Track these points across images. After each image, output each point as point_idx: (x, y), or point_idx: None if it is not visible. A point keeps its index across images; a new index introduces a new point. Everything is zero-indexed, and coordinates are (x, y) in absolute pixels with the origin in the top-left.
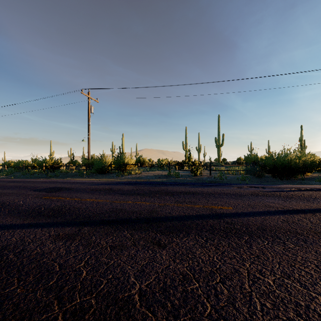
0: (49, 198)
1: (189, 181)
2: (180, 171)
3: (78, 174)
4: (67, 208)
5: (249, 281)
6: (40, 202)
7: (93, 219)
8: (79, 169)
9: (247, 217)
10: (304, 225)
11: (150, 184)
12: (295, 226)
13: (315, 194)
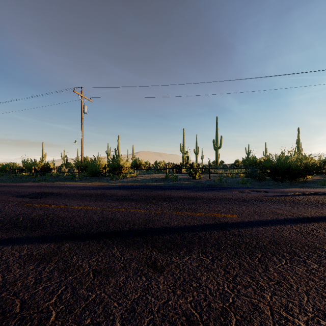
0: (32, 205)
1: (187, 184)
2: (178, 174)
3: (70, 177)
4: (50, 218)
5: (275, 325)
6: (20, 211)
7: (78, 232)
8: (71, 172)
9: (255, 227)
10: (322, 238)
11: (146, 189)
12: (312, 239)
13: (321, 199)
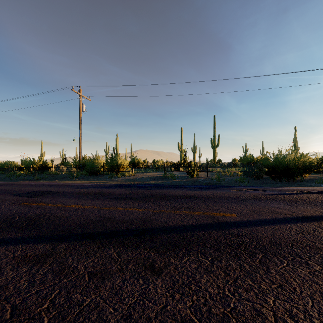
0: (29, 204)
1: (185, 183)
2: (176, 173)
3: (68, 176)
4: (47, 217)
5: None
6: (16, 210)
7: (74, 232)
8: (70, 171)
9: (255, 227)
10: (322, 237)
11: (144, 187)
12: (313, 239)
13: (320, 197)
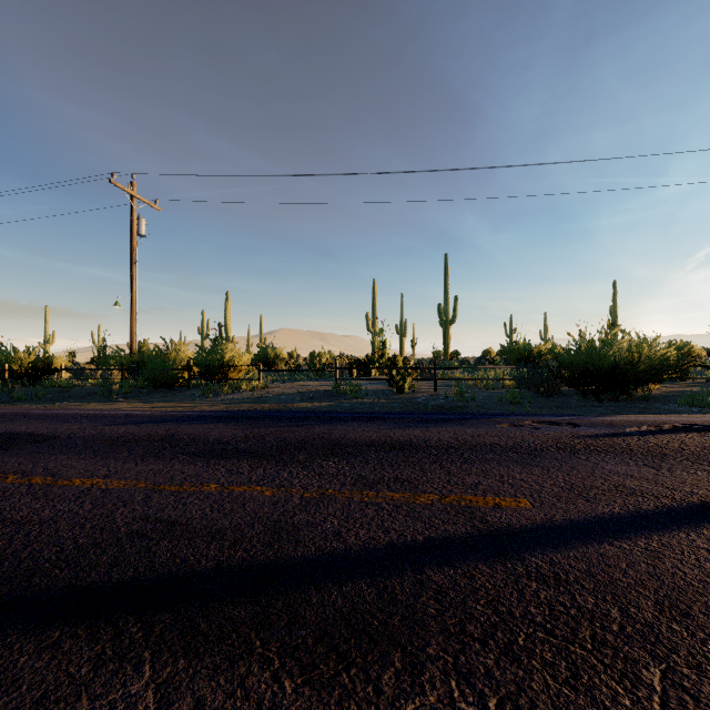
0: None
1: (386, 407)
2: (363, 382)
3: (99, 391)
4: None
5: None
6: None
7: (40, 588)
8: (105, 379)
9: (594, 544)
10: None
11: (286, 420)
12: None
13: None
